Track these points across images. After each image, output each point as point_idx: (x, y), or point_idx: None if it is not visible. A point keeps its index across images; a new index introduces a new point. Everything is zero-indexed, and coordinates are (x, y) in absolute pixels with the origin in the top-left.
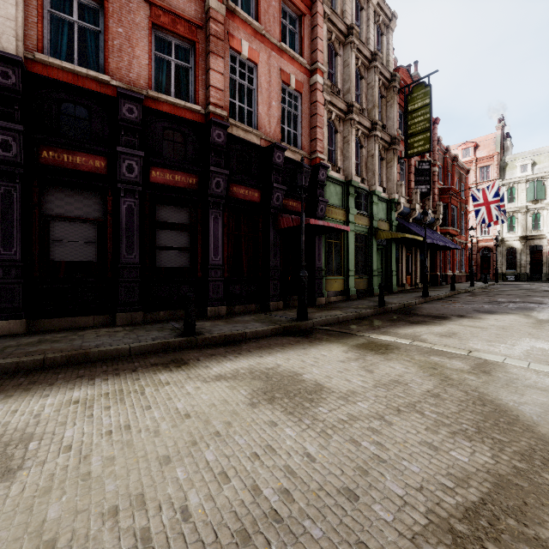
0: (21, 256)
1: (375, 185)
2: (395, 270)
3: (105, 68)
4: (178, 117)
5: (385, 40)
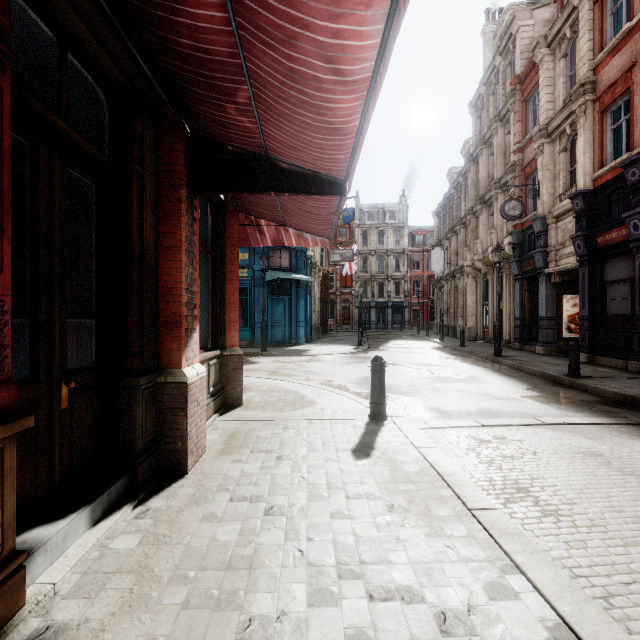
0: (590, 312)
1: None
2: None
3: (630, 144)
4: None
5: None
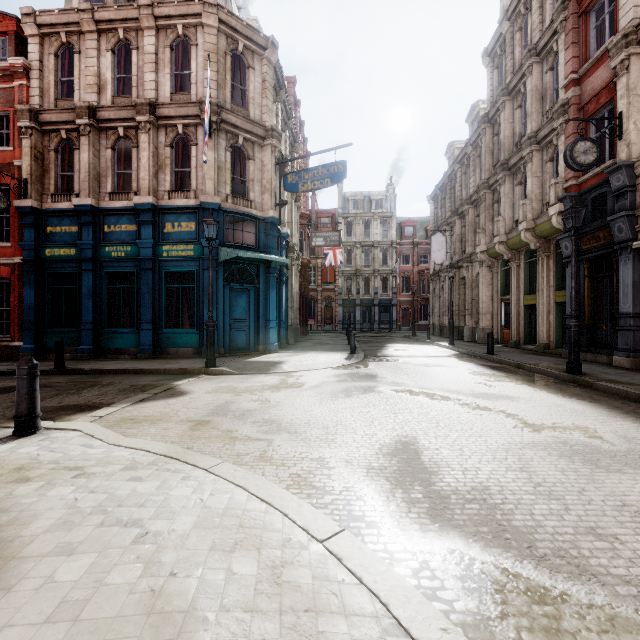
0: None
1: None
2: None
3: None
4: None
5: None
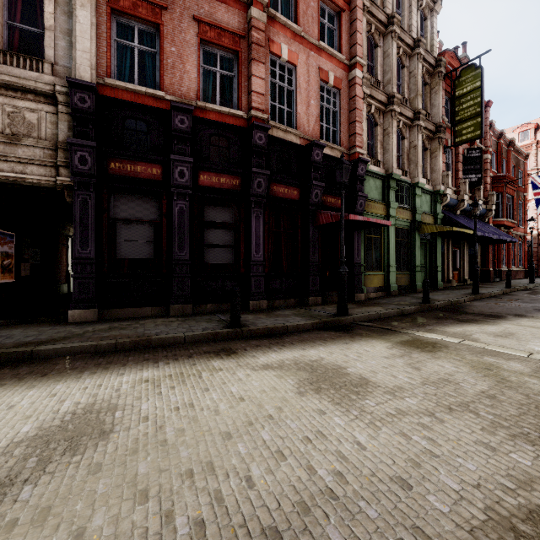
0: (94, 254)
1: (418, 177)
2: (440, 266)
3: (160, 85)
4: (223, 123)
5: (429, 24)
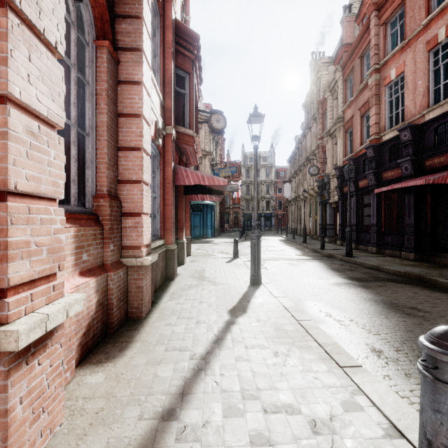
0: (342, 222)
1: None
2: None
3: (352, 150)
4: (364, 152)
5: None
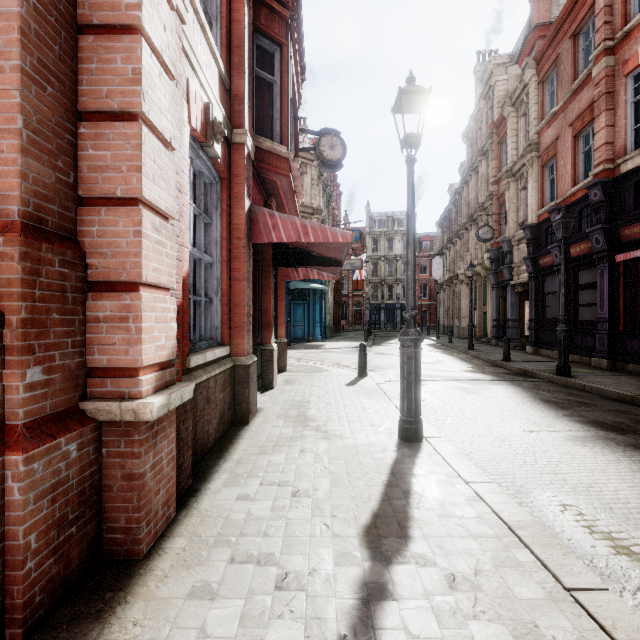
0: (536, 316)
1: None
2: None
3: (556, 195)
4: (582, 196)
5: None
